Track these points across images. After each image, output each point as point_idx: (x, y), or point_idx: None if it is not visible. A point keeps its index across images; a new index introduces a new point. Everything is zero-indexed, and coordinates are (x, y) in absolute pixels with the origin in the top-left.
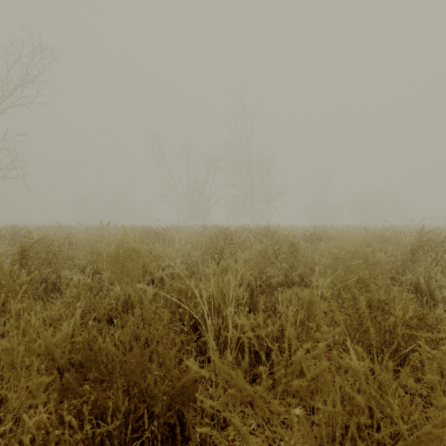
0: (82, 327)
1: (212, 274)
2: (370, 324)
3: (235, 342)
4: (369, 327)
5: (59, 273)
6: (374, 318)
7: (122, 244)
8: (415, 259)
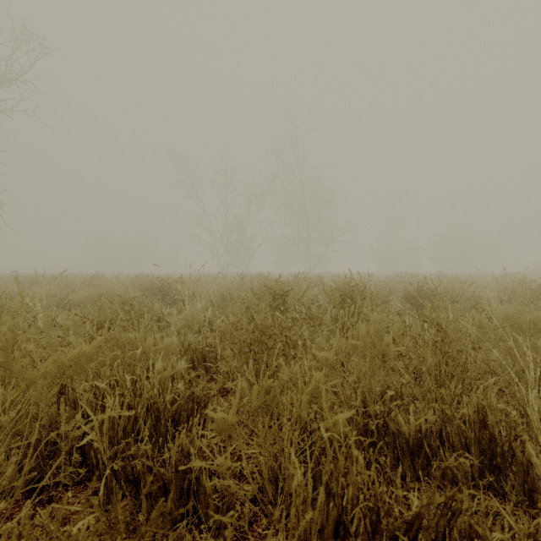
0: None
1: (235, 424)
2: None
3: None
4: None
5: None
6: None
7: None
8: None
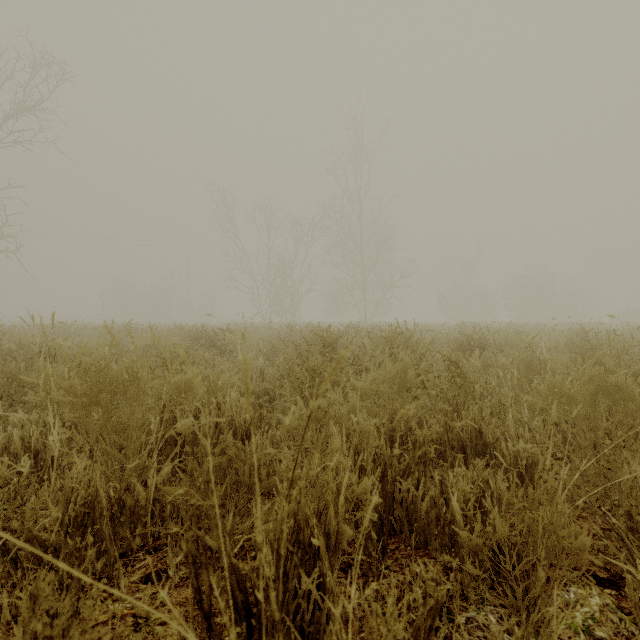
0: None
1: (296, 426)
2: None
3: None
4: None
5: None
6: None
7: (104, 367)
8: None
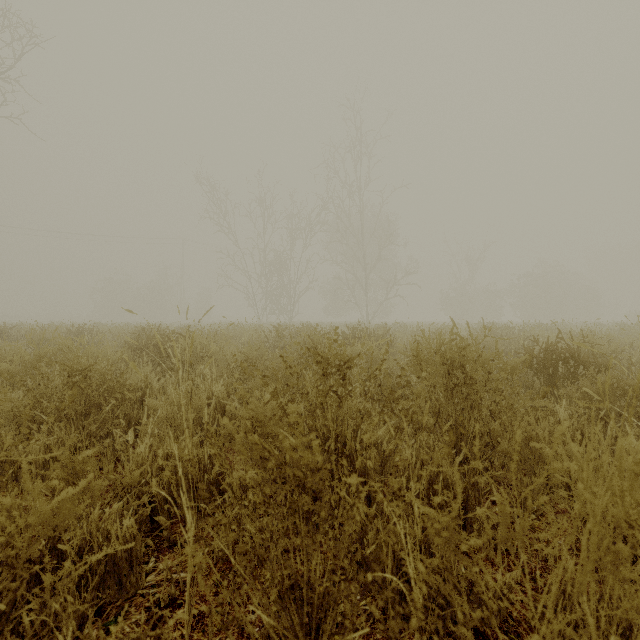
0: None
1: None
2: None
3: None
4: None
5: None
6: None
7: None
8: None
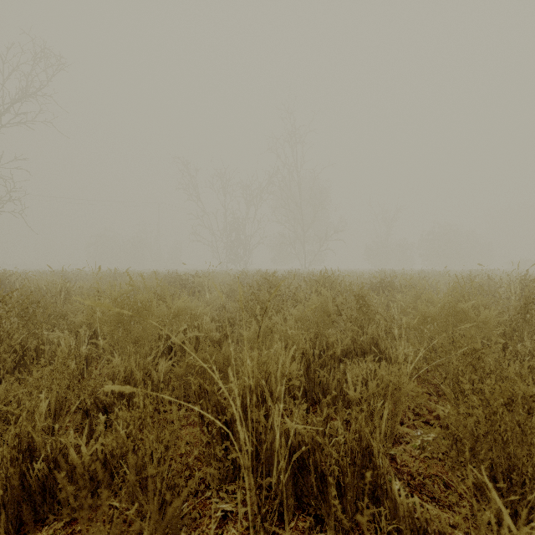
0: (44, 434)
1: (252, 338)
2: (510, 435)
3: (286, 460)
4: (509, 440)
5: (42, 337)
6: (517, 425)
7: (127, 298)
8: (530, 317)
